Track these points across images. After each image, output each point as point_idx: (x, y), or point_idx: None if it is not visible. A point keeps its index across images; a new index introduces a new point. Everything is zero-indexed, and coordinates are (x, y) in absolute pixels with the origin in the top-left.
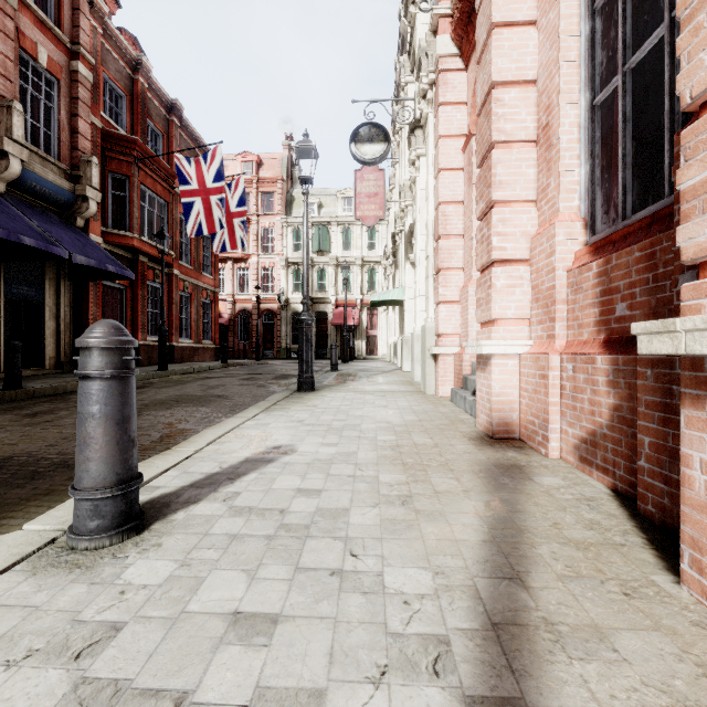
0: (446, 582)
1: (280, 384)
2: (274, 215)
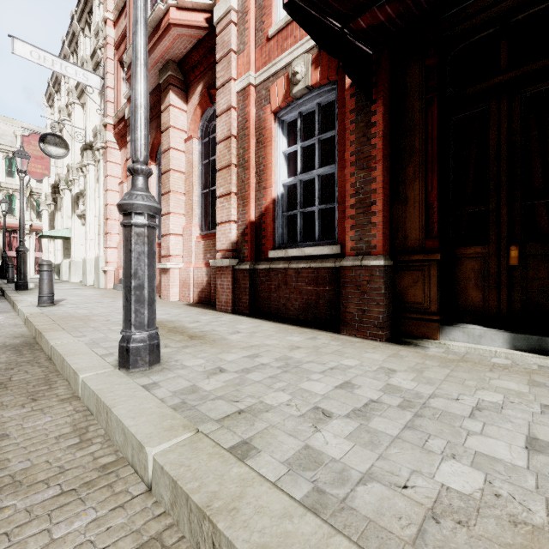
0: None
1: None
2: None
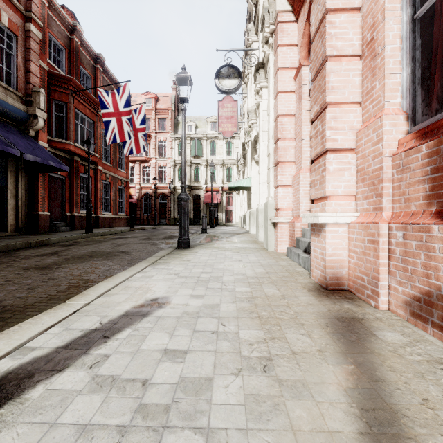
0: None
1: (167, 243)
2: (166, 133)
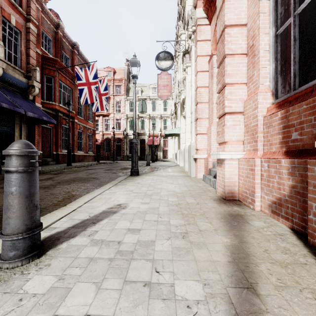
0: (211, 291)
1: (123, 172)
2: (121, 95)
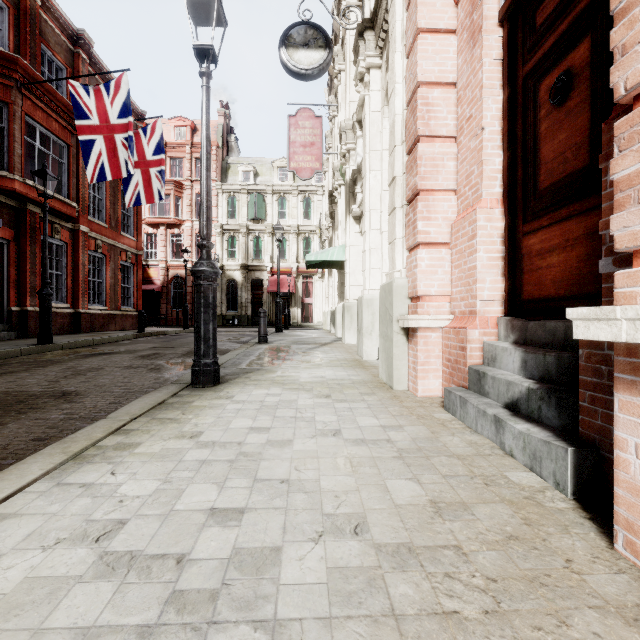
0: None
1: (183, 366)
2: None
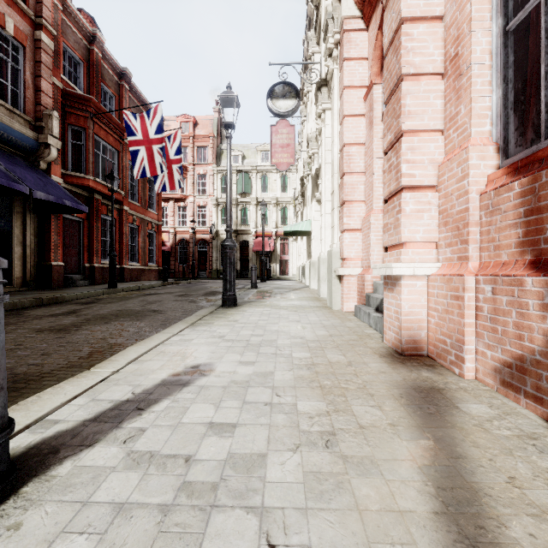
0: None
1: (208, 300)
2: (207, 165)
